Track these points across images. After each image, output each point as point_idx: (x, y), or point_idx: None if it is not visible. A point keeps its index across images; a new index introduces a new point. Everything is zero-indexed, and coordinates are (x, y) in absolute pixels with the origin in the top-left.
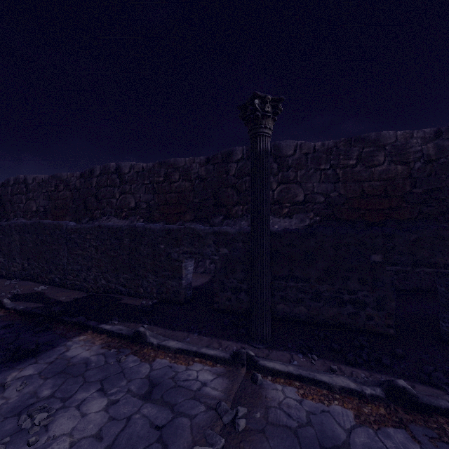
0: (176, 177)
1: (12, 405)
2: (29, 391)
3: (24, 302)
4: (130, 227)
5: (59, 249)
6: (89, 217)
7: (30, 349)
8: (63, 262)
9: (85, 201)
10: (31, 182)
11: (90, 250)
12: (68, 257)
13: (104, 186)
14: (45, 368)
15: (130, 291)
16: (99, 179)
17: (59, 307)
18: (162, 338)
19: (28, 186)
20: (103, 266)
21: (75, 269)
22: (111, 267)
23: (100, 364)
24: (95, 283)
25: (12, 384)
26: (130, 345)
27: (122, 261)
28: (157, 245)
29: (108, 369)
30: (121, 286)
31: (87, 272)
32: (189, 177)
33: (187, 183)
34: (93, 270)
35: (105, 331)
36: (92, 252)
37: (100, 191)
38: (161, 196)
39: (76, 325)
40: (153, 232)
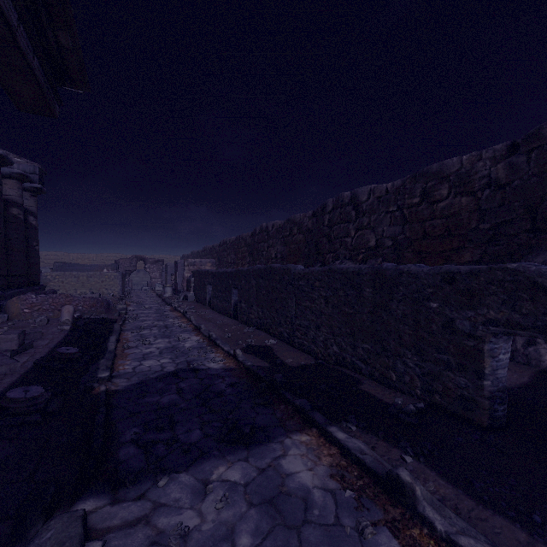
0: (442, 192)
1: (203, 538)
2: (227, 520)
3: (254, 356)
4: (374, 270)
5: (287, 298)
6: (321, 262)
7: (244, 432)
8: (291, 315)
9: (316, 244)
10: (271, 229)
11: (319, 301)
12: (296, 309)
13: (337, 223)
14: (253, 479)
15: (373, 372)
16: (332, 215)
17: (282, 376)
18: (455, 521)
19: (268, 234)
20: (335, 327)
21: (302, 325)
22: (345, 329)
23: (327, 519)
24: (324, 347)
25: (215, 490)
26: (380, 496)
27: (361, 322)
28: (423, 301)
29: (340, 544)
30: (358, 360)
31: (315, 331)
32: (468, 187)
33: (465, 198)
34: (323, 330)
35: (336, 442)
36: (322, 305)
37: (332, 230)
38: (416, 226)
39: (299, 412)
40: (414, 278)
